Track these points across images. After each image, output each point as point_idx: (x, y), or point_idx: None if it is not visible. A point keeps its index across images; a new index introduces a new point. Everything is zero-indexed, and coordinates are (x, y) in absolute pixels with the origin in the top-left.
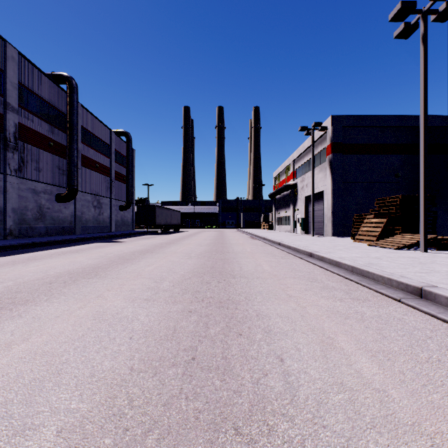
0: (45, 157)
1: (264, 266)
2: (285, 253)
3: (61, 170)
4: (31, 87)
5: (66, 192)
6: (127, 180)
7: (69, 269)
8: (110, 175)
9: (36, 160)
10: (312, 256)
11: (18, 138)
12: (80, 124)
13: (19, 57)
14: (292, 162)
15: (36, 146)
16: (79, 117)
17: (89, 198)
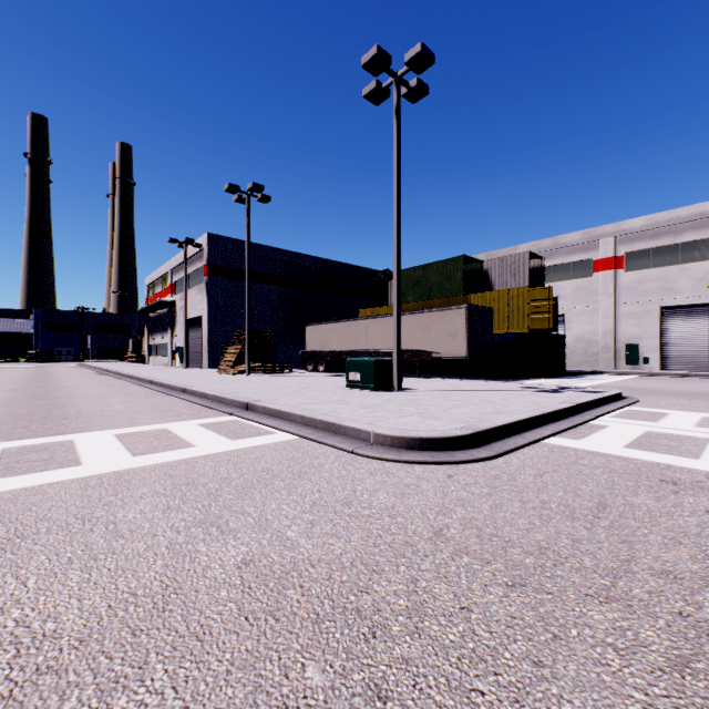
0: None
1: (96, 392)
2: (130, 384)
3: None
4: None
5: None
6: None
7: None
8: None
9: None
10: (152, 383)
11: None
12: None
13: None
14: (171, 271)
15: None
16: None
17: None
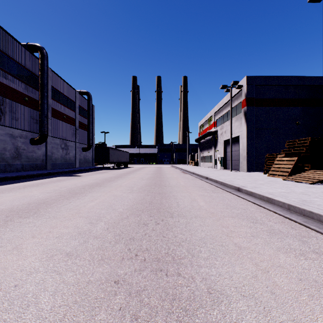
0: (21, 109)
1: (199, 201)
2: (213, 186)
3: (34, 119)
4: (9, 53)
5: (38, 136)
6: (88, 128)
7: (14, 205)
8: (75, 124)
9: (13, 111)
10: (240, 190)
11: None
12: (50, 85)
13: None
14: (214, 114)
15: (13, 100)
16: (49, 79)
17: (58, 142)
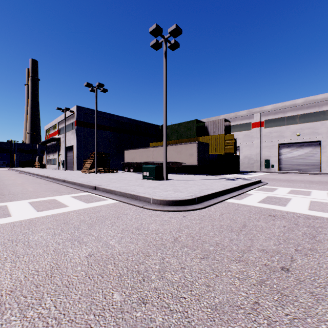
0: None
1: (18, 182)
2: (37, 178)
3: None
4: None
5: None
6: None
7: None
8: None
9: None
10: (48, 177)
11: None
12: None
13: None
14: (58, 123)
15: None
16: None
17: None
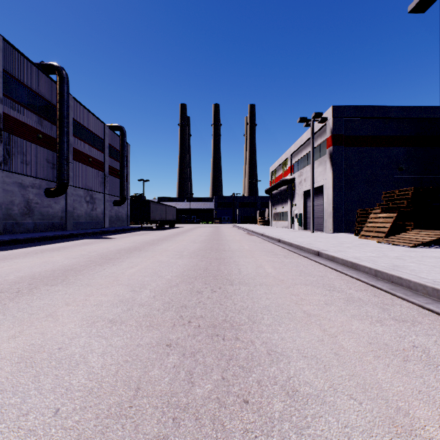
0: (34, 150)
1: (266, 267)
2: (287, 251)
3: (51, 164)
4: (18, 76)
5: (55, 186)
6: (121, 175)
7: (35, 272)
8: (104, 170)
9: (23, 153)
10: (320, 255)
11: (3, 129)
12: (71, 117)
13: (5, 43)
14: (290, 156)
15: (23, 138)
16: (70, 109)
17: (82, 193)
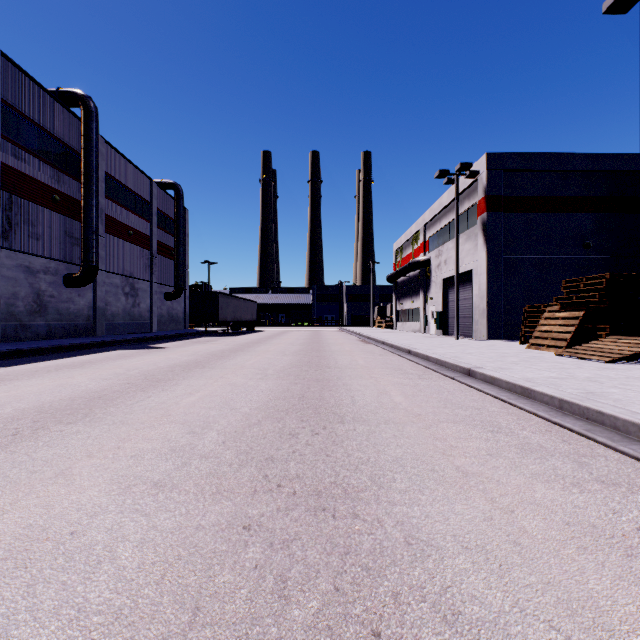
0: (47, 218)
1: (393, 394)
2: (421, 367)
3: (72, 238)
4: (24, 109)
5: (79, 271)
6: (176, 254)
7: (45, 402)
8: (151, 247)
9: (32, 222)
10: (472, 375)
11: (2, 188)
12: (102, 170)
13: (4, 61)
14: (423, 227)
15: (32, 201)
16: (101, 158)
17: (118, 281)
